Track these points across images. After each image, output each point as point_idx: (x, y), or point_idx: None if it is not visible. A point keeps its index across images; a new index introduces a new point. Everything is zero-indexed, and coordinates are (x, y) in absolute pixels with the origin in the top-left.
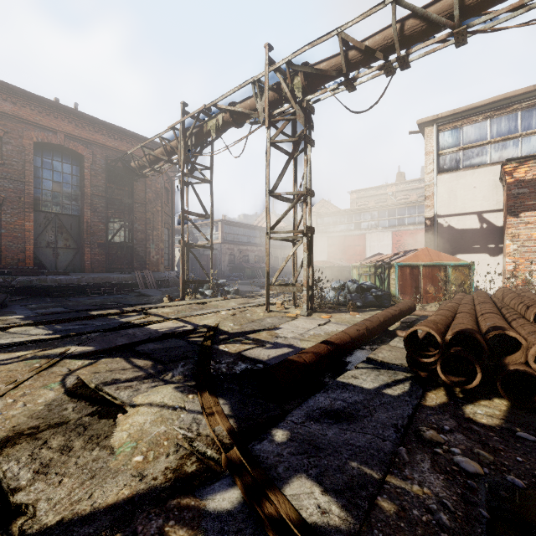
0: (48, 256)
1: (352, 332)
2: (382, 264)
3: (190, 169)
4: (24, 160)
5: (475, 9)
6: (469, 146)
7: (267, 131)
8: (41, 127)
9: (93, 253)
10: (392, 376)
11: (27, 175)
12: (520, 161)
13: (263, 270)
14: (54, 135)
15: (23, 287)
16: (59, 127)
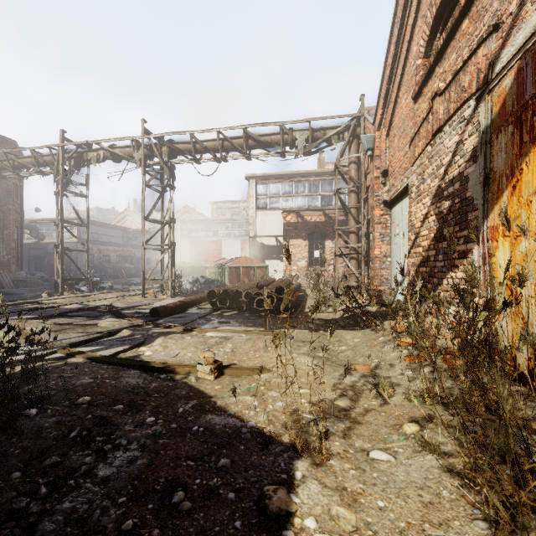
0: None
1: (192, 298)
2: (221, 266)
3: (65, 183)
4: None
5: (253, 148)
6: (272, 196)
7: (143, 177)
8: None
9: None
10: (205, 310)
11: None
12: (288, 212)
13: (126, 270)
14: None
15: None
16: None
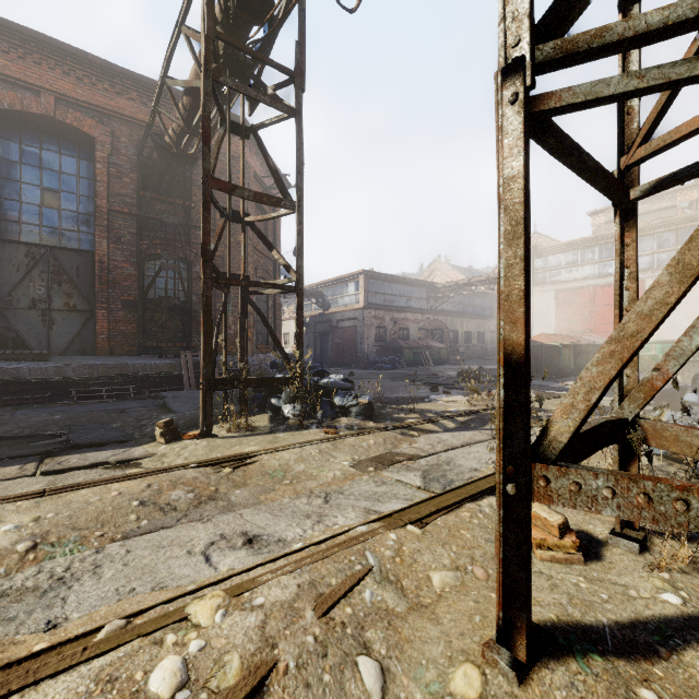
0: (33, 325)
1: None
2: None
3: None
4: None
5: None
6: None
7: None
8: (9, 82)
9: (113, 319)
10: None
11: None
12: None
13: (432, 353)
14: (34, 97)
15: None
16: (44, 82)
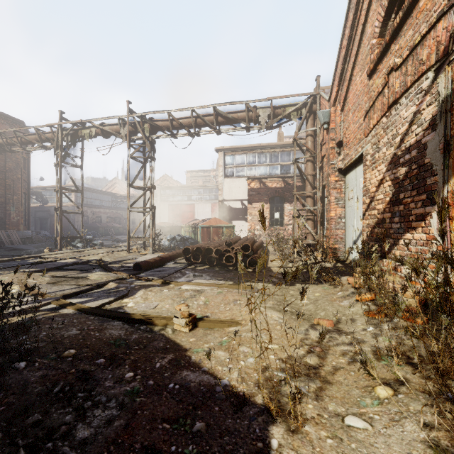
0: None
1: (170, 254)
2: (194, 225)
3: (63, 156)
4: None
5: (222, 124)
6: (238, 166)
7: (128, 150)
8: None
9: None
10: (181, 265)
11: None
12: (252, 179)
13: (115, 229)
14: None
15: None
16: None
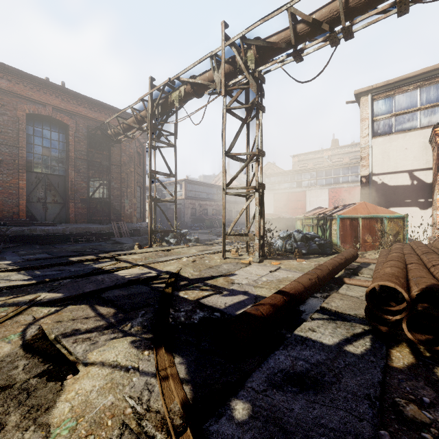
0: (38, 210)
1: (305, 281)
2: (324, 216)
3: (157, 135)
4: (18, 128)
5: None
6: (401, 112)
7: (223, 99)
8: (32, 101)
9: (76, 207)
10: (350, 329)
11: (20, 141)
12: None
13: (219, 222)
14: (43, 107)
15: (16, 236)
16: (48, 101)
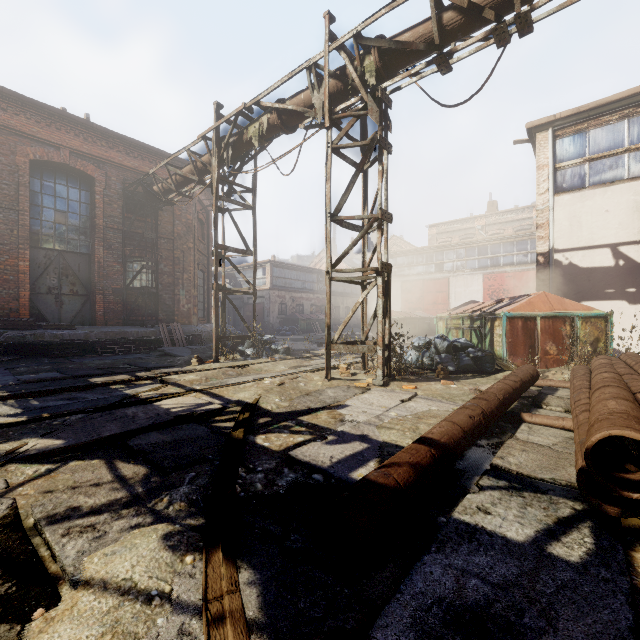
0: (49, 305)
1: (463, 420)
2: (481, 314)
3: (227, 192)
4: (18, 182)
5: None
6: (598, 155)
7: (327, 133)
8: (39, 141)
9: (106, 301)
10: (550, 509)
11: (21, 202)
12: None
13: (321, 323)
14: (56, 151)
15: (14, 345)
16: (63, 141)
